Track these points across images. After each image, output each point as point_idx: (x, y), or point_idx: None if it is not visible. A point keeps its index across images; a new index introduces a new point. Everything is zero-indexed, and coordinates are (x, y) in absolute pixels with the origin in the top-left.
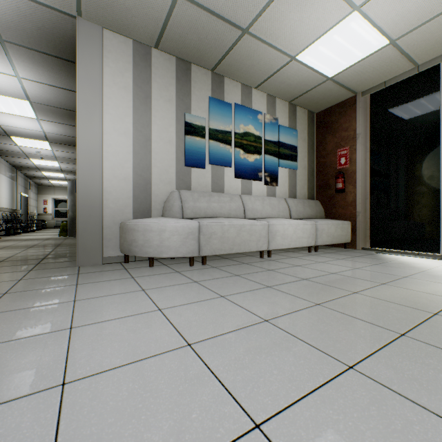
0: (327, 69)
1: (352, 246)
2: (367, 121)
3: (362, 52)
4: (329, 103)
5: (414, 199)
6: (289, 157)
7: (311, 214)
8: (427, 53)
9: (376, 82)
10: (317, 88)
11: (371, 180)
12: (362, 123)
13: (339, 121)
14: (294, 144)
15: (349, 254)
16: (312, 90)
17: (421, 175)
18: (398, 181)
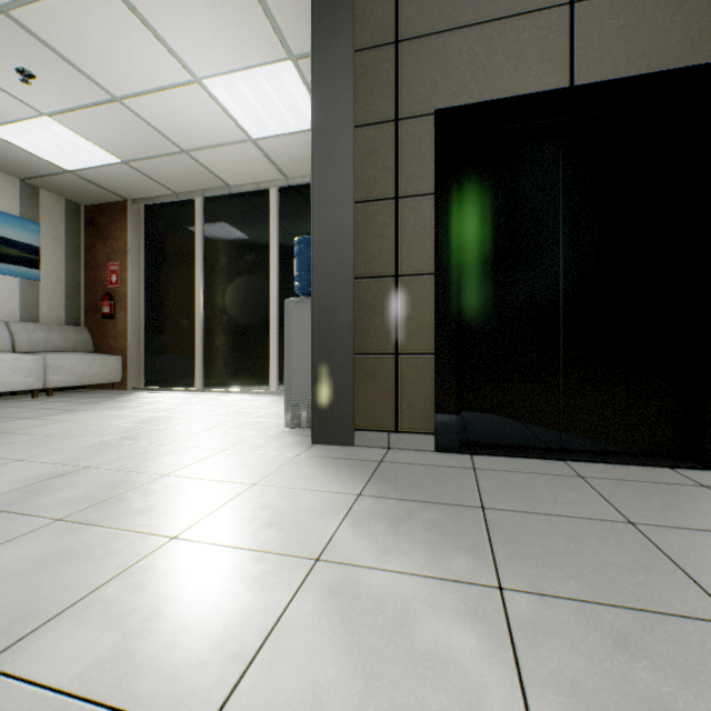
0: (56, 160)
1: (124, 387)
2: (143, 236)
3: (94, 159)
4: (97, 200)
5: (180, 333)
6: (21, 261)
7: (64, 346)
8: (177, 185)
9: (143, 195)
10: (59, 176)
11: (147, 307)
12: (134, 237)
13: (111, 226)
14: (35, 243)
15: (94, 396)
16: (53, 177)
17: (185, 307)
18: (169, 311)
